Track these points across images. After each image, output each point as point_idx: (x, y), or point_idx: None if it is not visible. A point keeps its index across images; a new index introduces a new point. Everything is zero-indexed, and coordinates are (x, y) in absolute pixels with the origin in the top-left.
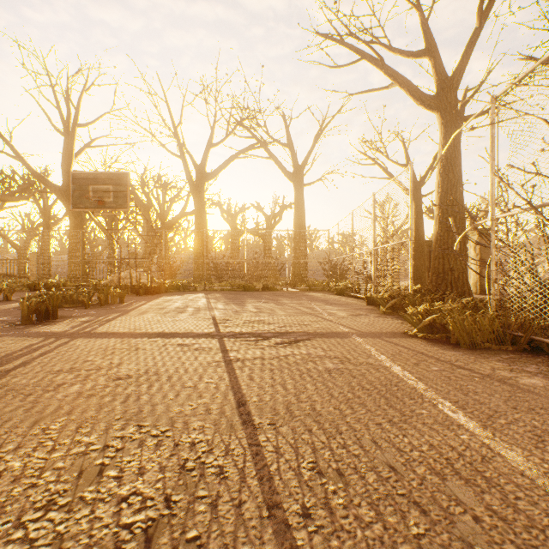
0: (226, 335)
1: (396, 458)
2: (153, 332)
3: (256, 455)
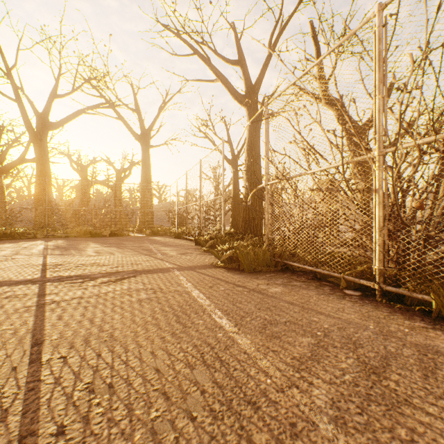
0: (51, 280)
1: (165, 361)
2: None
3: (30, 391)
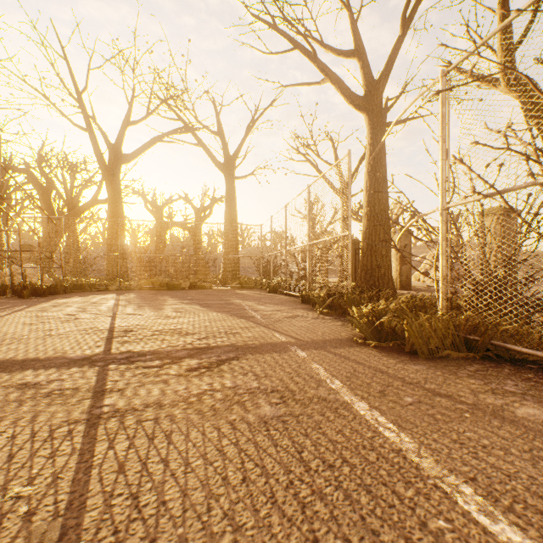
0: (117, 359)
1: None
2: None
3: None
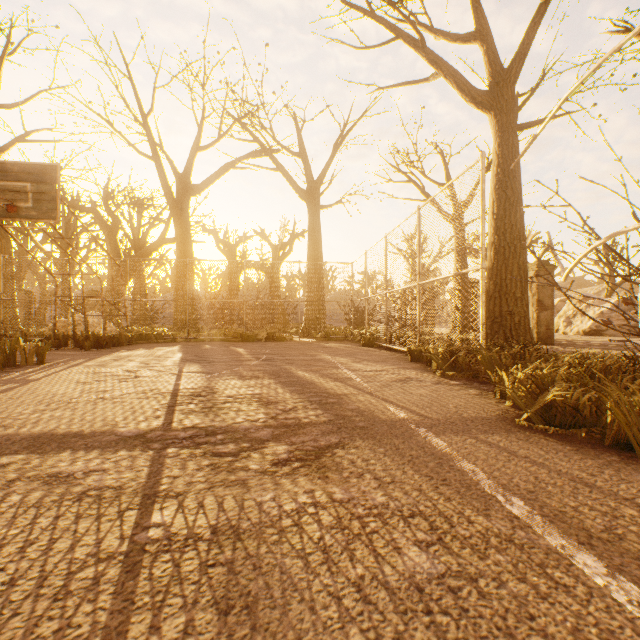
0: (178, 439)
1: None
2: (27, 434)
3: None
